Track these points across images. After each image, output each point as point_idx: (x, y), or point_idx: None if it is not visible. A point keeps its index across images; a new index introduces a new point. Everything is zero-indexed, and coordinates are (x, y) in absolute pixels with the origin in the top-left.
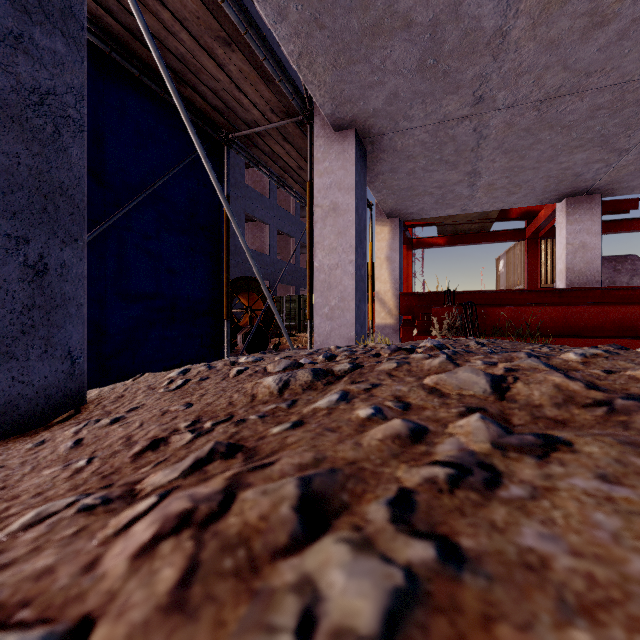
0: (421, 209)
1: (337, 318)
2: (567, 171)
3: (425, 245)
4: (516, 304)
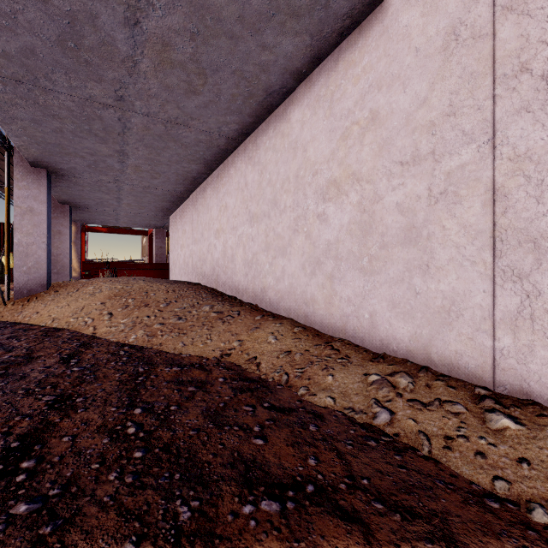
0: (94, 222)
1: (61, 273)
2: (151, 224)
3: (94, 231)
4: (132, 269)
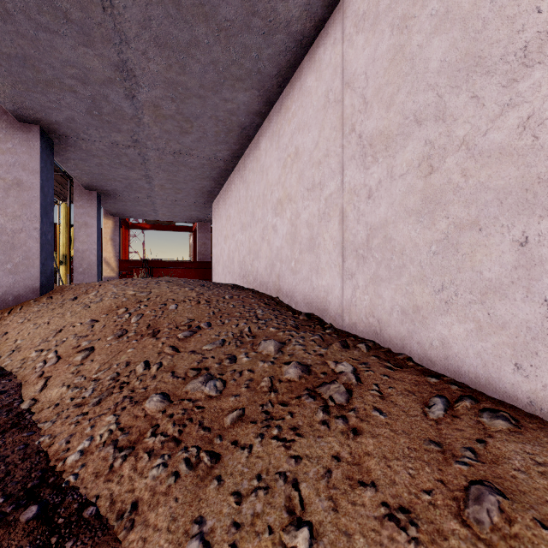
0: (132, 215)
1: (87, 273)
2: (193, 215)
3: (137, 227)
4: (170, 268)
